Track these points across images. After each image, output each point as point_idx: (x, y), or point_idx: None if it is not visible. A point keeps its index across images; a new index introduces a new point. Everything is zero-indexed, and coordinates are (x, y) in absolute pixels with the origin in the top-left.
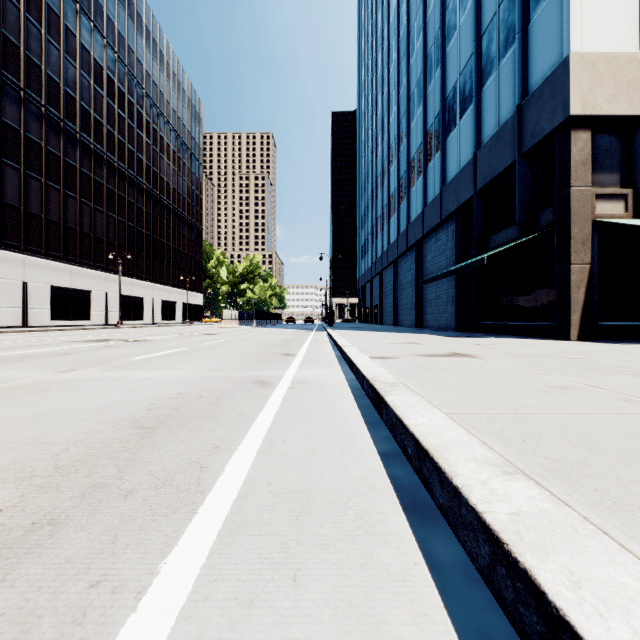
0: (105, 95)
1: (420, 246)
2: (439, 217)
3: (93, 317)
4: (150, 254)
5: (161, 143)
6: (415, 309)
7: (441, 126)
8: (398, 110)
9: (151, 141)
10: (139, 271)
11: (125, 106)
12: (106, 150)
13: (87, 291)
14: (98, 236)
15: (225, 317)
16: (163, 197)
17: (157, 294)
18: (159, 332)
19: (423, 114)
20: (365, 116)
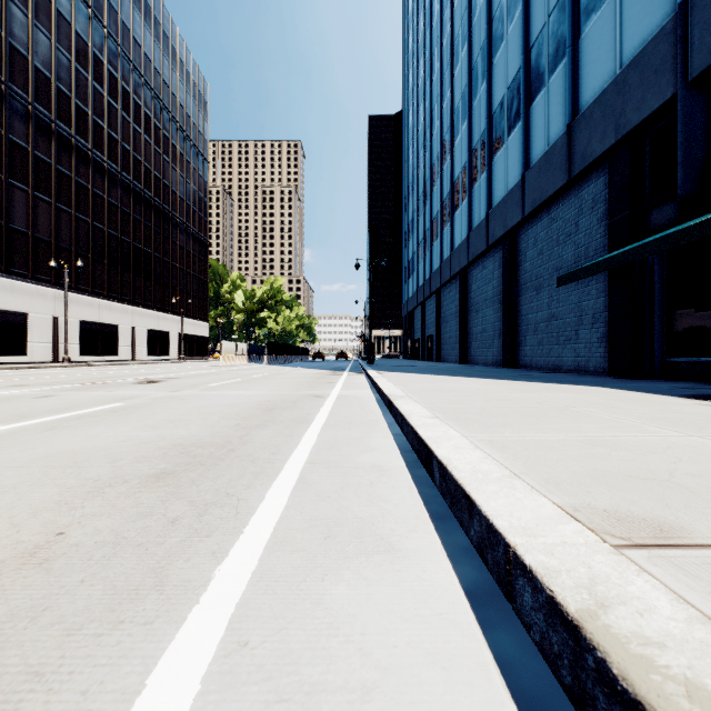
0: (53, 39)
1: (513, 239)
2: (563, 175)
3: (32, 351)
4: (130, 268)
5: (147, 123)
6: (503, 338)
7: (569, 13)
8: (469, 50)
9: (131, 118)
10: (112, 289)
11: (89, 62)
12: (55, 117)
13: (20, 314)
14: (41, 236)
15: (226, 351)
16: (150, 194)
17: (140, 321)
18: (79, 376)
19: (523, 21)
20: (413, 93)
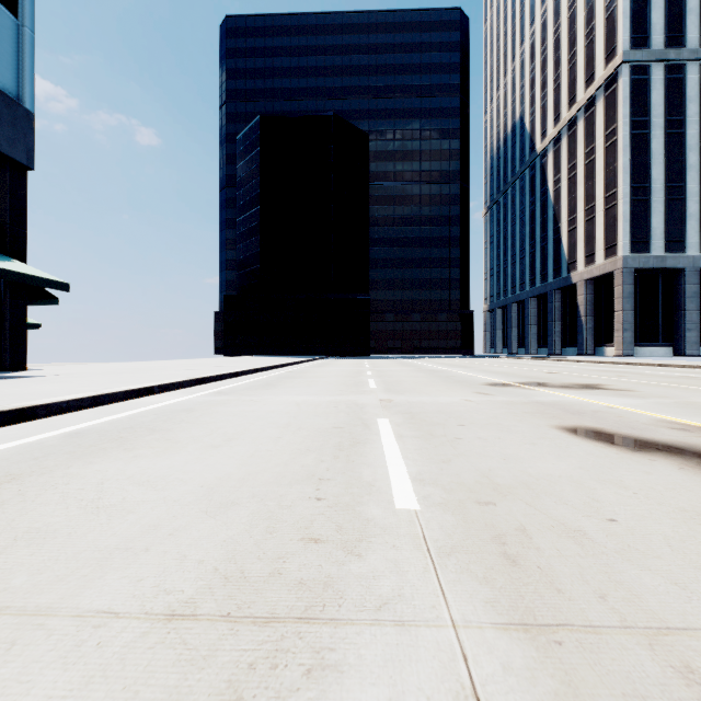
0: None
1: None
2: None
3: None
4: None
5: None
6: None
7: None
8: None
9: None
10: None
11: None
12: None
13: None
14: None
15: None
16: None
17: None
18: None
19: None
20: None
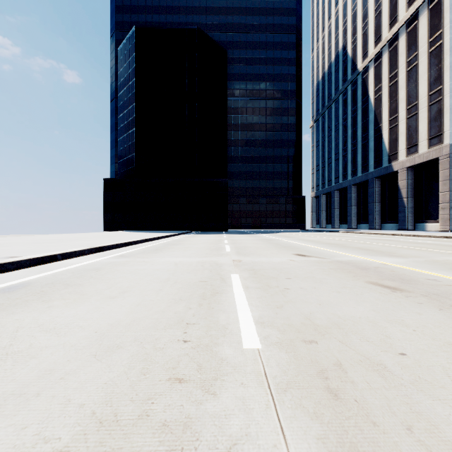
0: None
1: None
2: None
3: None
4: None
5: None
6: None
7: None
8: None
9: None
10: None
11: None
12: None
13: None
14: None
15: None
16: None
17: None
18: None
19: None
20: None
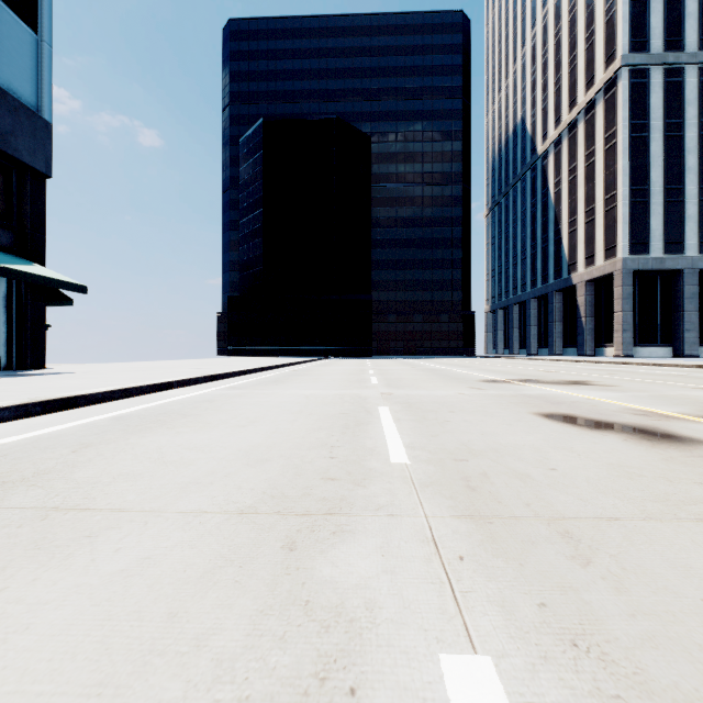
0: None
1: None
2: None
3: None
4: None
5: None
6: None
7: None
8: None
9: None
10: None
11: None
12: None
13: None
14: None
15: None
16: None
17: None
18: None
19: None
20: None
